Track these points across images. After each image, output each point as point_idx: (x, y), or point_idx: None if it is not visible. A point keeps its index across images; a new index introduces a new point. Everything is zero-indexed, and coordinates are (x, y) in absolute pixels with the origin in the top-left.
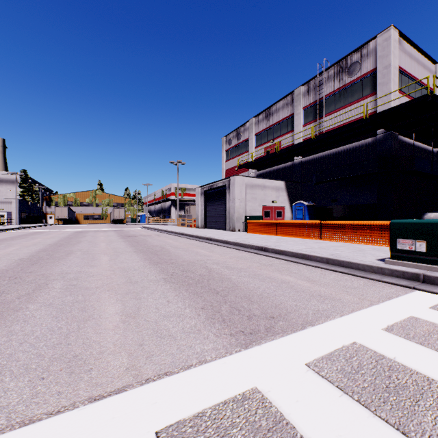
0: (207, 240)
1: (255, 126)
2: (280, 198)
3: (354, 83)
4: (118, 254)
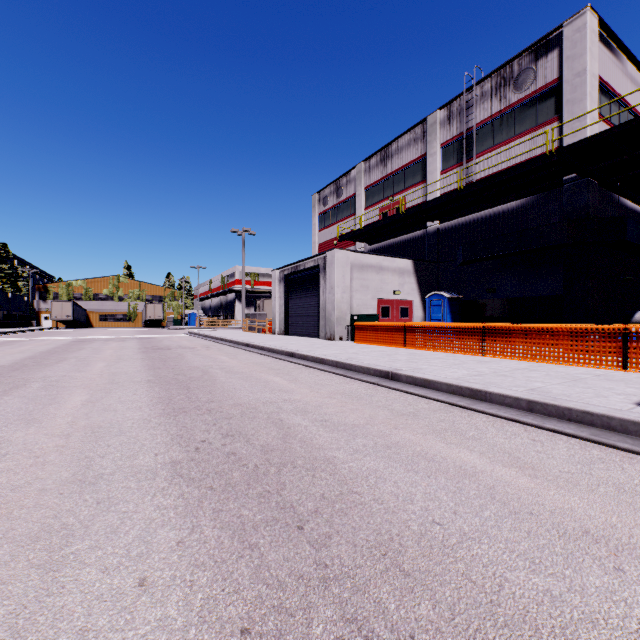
0: (287, 356)
1: (365, 176)
2: (406, 287)
3: (525, 102)
4: (113, 387)
